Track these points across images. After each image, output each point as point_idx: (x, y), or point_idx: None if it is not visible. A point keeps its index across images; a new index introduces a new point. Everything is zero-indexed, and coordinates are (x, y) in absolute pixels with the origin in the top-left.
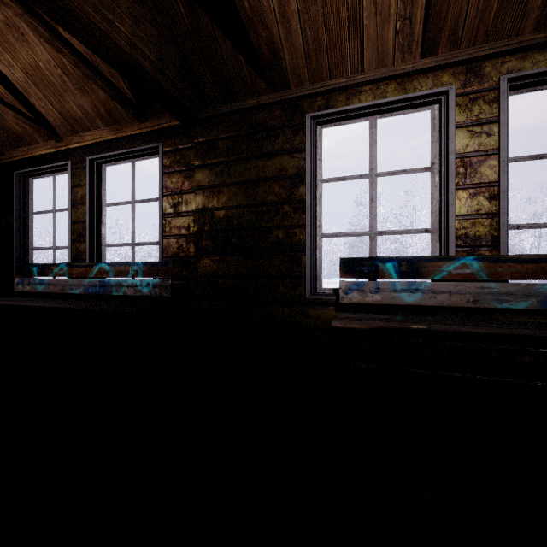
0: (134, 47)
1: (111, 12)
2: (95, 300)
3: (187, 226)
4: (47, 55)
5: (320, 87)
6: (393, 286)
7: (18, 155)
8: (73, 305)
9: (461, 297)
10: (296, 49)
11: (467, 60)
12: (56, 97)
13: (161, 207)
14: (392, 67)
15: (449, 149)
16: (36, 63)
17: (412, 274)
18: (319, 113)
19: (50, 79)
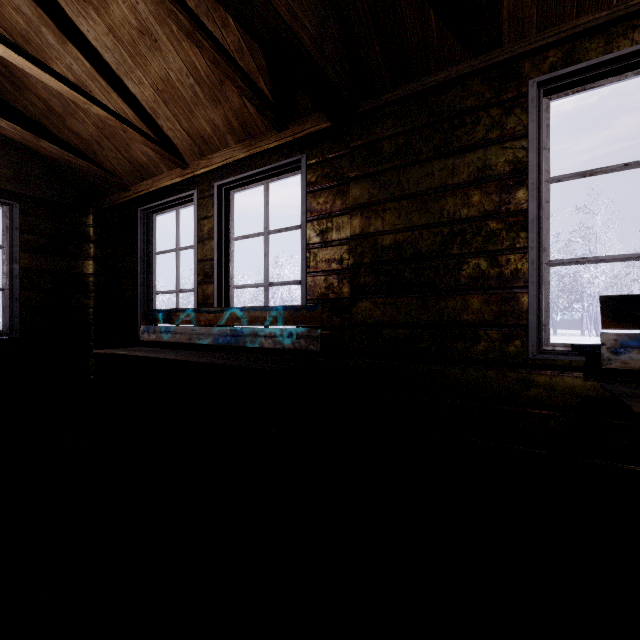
0: (294, 16)
1: None
2: (223, 352)
3: (339, 258)
4: (179, 63)
5: (556, 34)
6: None
7: (143, 189)
8: (207, 359)
9: None
10: None
11: None
12: (185, 115)
13: (304, 236)
14: None
15: None
16: (167, 75)
17: None
18: (552, 74)
19: (181, 92)
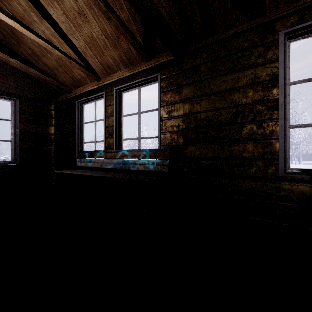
0: (158, 1)
1: None
2: (118, 172)
3: (177, 125)
4: (98, 28)
5: (294, 7)
6: None
7: (78, 92)
8: (111, 175)
9: None
10: None
11: None
12: (100, 54)
13: (159, 114)
14: None
15: None
16: (91, 34)
17: None
18: (292, 28)
19: (98, 43)
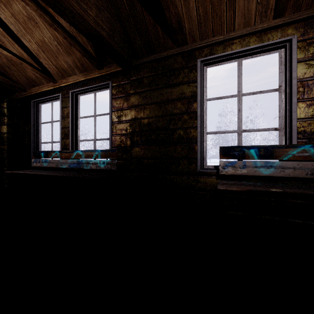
0: (97, 24)
1: (85, 4)
2: (74, 171)
3: (126, 128)
4: (49, 34)
5: (206, 42)
6: (255, 164)
7: (33, 91)
8: (63, 174)
9: (302, 171)
10: (192, 20)
11: (305, 18)
12: (54, 58)
13: (110, 118)
14: (254, 27)
15: (293, 76)
16: (43, 39)
17: (267, 156)
18: (205, 58)
19: (51, 47)
